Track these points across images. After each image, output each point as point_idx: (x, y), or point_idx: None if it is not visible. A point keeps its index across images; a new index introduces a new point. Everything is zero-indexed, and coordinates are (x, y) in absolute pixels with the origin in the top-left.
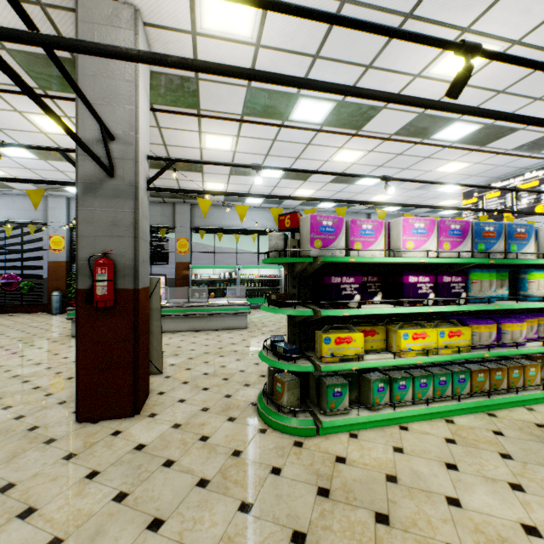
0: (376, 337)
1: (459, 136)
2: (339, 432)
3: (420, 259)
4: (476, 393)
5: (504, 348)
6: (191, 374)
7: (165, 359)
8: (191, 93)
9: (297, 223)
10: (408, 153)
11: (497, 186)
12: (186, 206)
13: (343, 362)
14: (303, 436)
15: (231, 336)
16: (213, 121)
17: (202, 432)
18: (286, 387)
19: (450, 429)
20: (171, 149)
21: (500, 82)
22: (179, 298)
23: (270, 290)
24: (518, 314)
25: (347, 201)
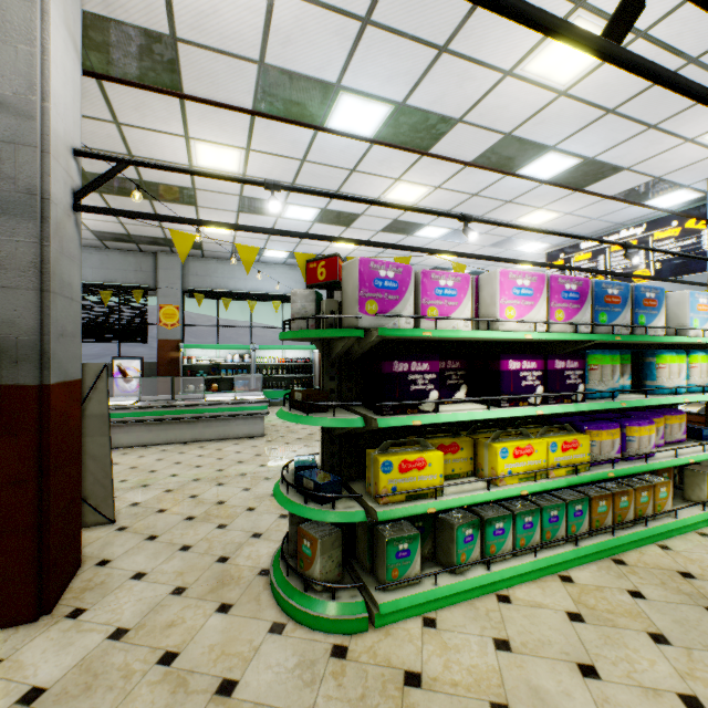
0: (459, 455)
1: (551, 173)
2: (406, 617)
3: (525, 334)
4: (596, 531)
5: (630, 463)
6: (165, 520)
7: (124, 495)
8: (167, 66)
9: (338, 273)
10: (486, 194)
11: (588, 246)
12: (175, 257)
13: (413, 501)
14: (348, 633)
15: (239, 449)
16: (207, 119)
17: (166, 643)
18: (318, 548)
19: (570, 594)
20: None
21: (612, 95)
22: (164, 393)
23: (299, 379)
24: (637, 411)
25: (411, 247)
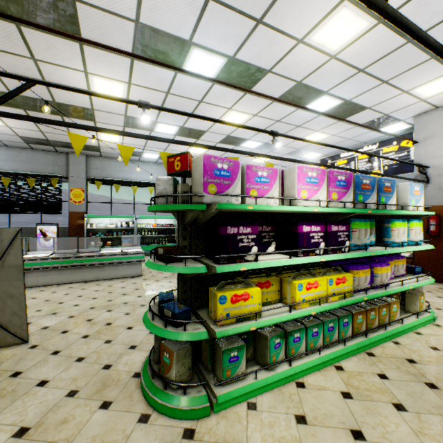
0: (270, 289)
1: (325, 109)
2: (236, 403)
3: (314, 208)
4: (356, 334)
5: (376, 290)
6: (67, 339)
7: (38, 321)
8: (69, 19)
9: (189, 165)
10: (285, 120)
11: (345, 156)
12: (81, 156)
13: (240, 322)
14: (195, 418)
15: (124, 285)
16: (100, 60)
17: (59, 437)
18: (174, 358)
19: (342, 379)
20: (54, 89)
21: (362, 60)
22: (73, 247)
23: (166, 237)
24: (378, 257)
25: (239, 151)
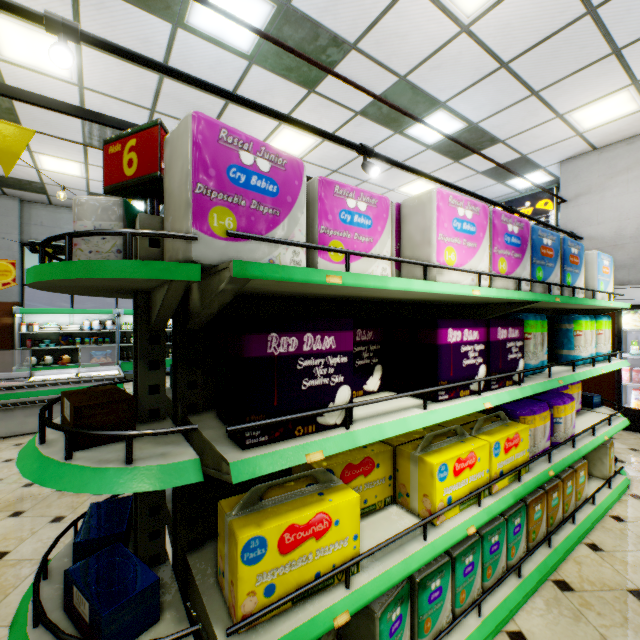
0: (373, 476)
1: (437, 137)
2: None
3: (473, 289)
4: (533, 544)
5: (559, 450)
6: None
7: None
8: None
9: (160, 159)
10: None
11: None
12: (9, 201)
13: (306, 603)
14: None
15: None
16: None
17: None
18: None
19: None
20: None
21: (510, 43)
22: None
23: None
24: None
25: None
